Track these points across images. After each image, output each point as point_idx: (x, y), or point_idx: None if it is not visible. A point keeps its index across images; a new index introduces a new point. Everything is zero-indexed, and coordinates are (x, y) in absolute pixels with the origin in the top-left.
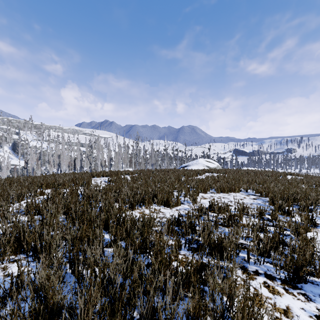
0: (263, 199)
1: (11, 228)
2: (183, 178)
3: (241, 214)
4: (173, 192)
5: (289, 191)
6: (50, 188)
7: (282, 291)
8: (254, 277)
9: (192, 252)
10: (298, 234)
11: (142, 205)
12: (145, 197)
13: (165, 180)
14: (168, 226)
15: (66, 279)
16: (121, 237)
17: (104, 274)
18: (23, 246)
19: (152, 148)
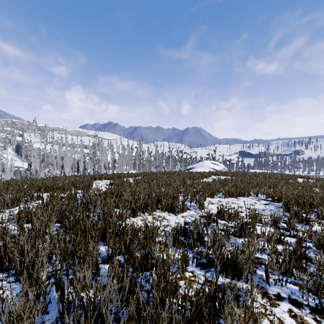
0: (276, 205)
1: None
2: (188, 181)
3: (254, 222)
4: (178, 197)
5: (304, 196)
6: (49, 191)
7: (313, 323)
8: (277, 302)
9: (201, 268)
10: (322, 247)
11: (144, 212)
12: (148, 203)
13: (169, 184)
14: (173, 236)
15: (51, 307)
16: (120, 250)
17: (95, 305)
18: (5, 263)
19: (156, 150)
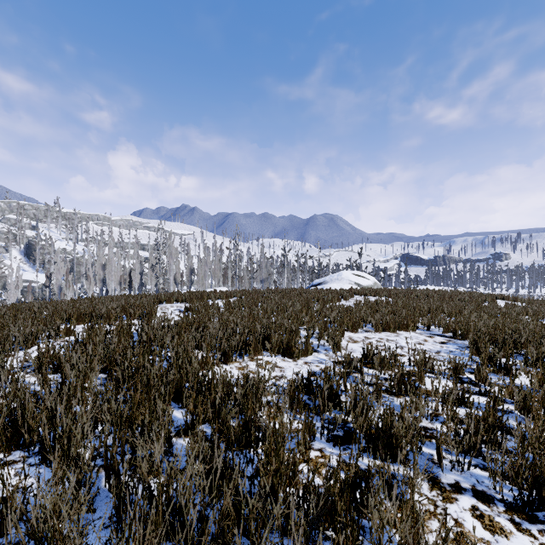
0: (459, 344)
1: (8, 398)
2: (315, 304)
3: (421, 371)
4: (298, 331)
5: (505, 330)
6: (84, 322)
7: (509, 527)
8: (454, 496)
9: (335, 444)
10: (529, 411)
11: (243, 355)
12: (249, 340)
13: (284, 309)
14: (290, 394)
15: (99, 502)
16: (204, 416)
17: (169, 497)
18: (22, 436)
19: (262, 253)
